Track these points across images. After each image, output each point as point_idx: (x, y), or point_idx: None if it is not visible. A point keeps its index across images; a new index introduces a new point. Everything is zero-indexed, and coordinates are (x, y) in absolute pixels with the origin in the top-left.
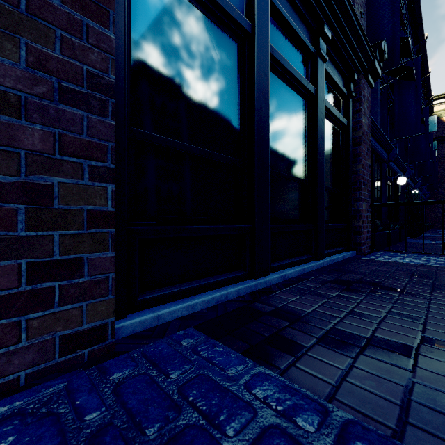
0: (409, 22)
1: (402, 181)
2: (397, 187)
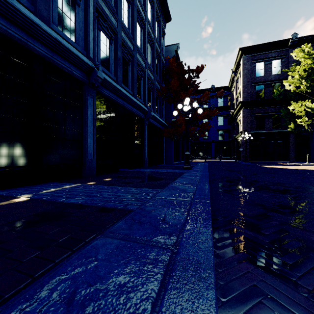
0: None
1: None
2: None
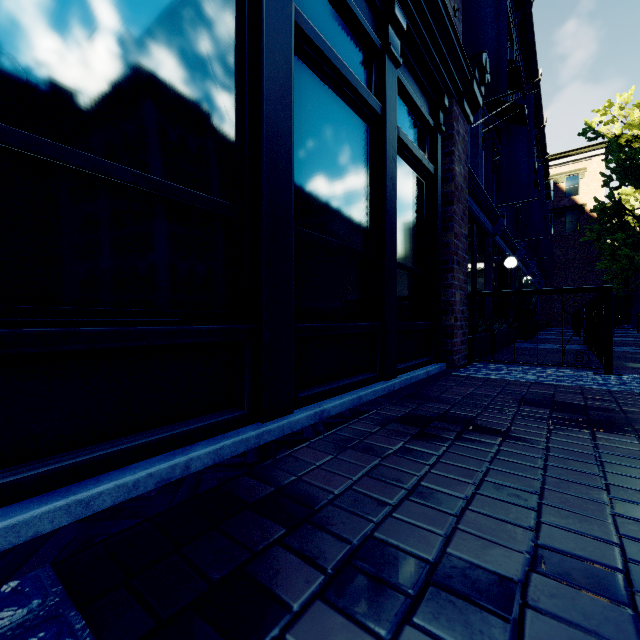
0: (520, 51)
1: (512, 263)
2: (505, 272)
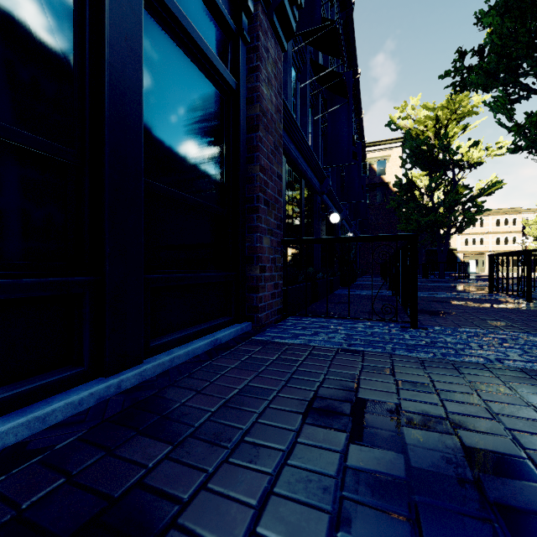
0: (345, 48)
1: (335, 218)
2: (332, 228)
